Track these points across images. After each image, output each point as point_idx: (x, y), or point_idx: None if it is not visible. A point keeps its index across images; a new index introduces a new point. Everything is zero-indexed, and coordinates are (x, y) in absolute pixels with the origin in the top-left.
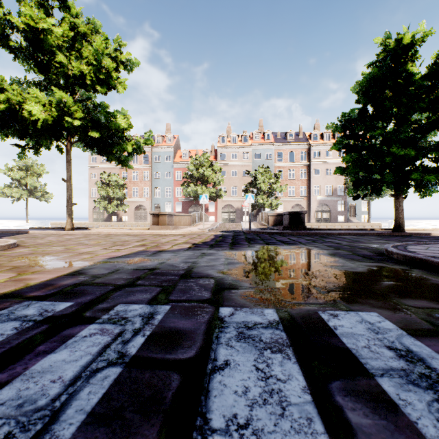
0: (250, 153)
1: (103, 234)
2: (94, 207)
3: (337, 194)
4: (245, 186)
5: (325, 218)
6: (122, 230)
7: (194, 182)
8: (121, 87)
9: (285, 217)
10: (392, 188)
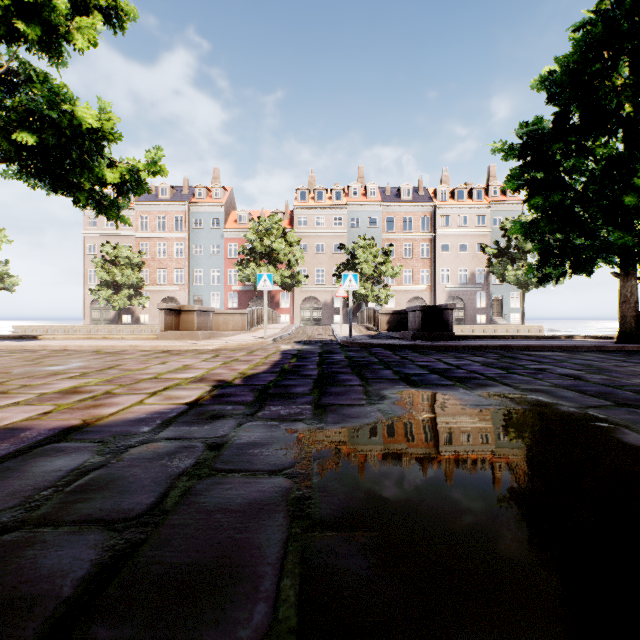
0: (344, 218)
1: (45, 352)
2: (92, 300)
3: (476, 282)
4: (337, 267)
5: (458, 318)
6: (98, 342)
7: (256, 261)
8: (80, 37)
9: (411, 315)
10: (610, 262)
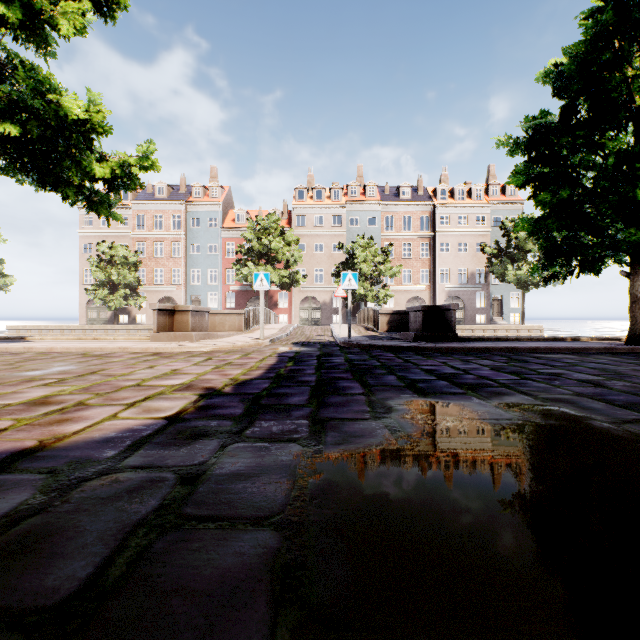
0: (343, 217)
1: (29, 354)
2: (89, 300)
3: (475, 282)
4: (336, 267)
5: (457, 318)
6: (87, 343)
7: (254, 260)
8: (66, 22)
9: (412, 315)
10: (619, 261)
